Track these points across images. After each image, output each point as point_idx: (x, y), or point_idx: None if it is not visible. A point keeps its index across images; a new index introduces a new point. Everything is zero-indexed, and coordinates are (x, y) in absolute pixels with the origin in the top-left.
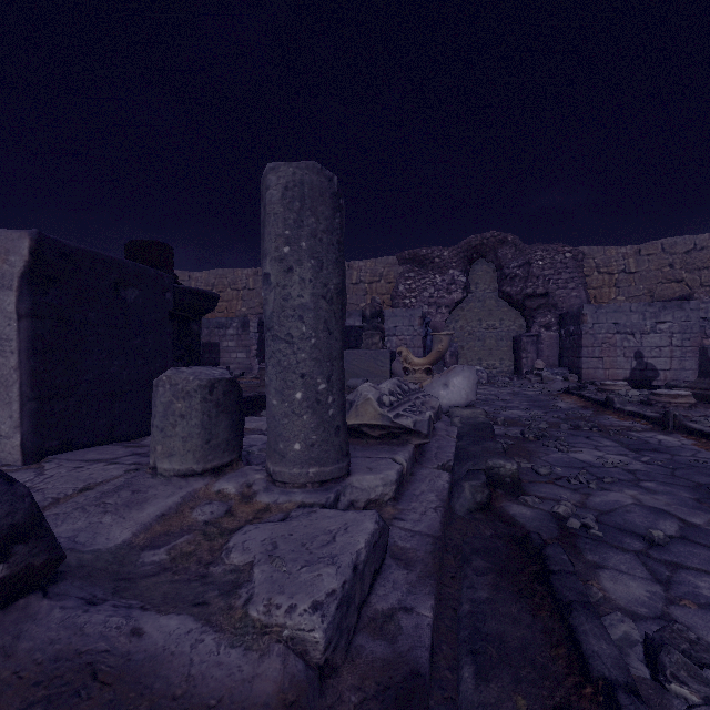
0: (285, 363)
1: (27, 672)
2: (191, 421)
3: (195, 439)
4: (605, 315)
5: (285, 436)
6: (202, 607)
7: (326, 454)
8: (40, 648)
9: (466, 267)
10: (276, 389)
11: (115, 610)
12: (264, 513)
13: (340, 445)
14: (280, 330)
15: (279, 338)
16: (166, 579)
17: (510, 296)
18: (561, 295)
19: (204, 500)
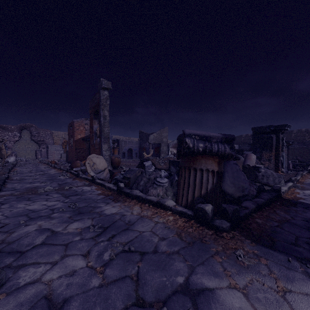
0: None
1: None
2: None
3: None
4: (53, 147)
5: None
6: None
7: None
8: None
9: (20, 131)
10: None
11: None
12: None
13: None
14: None
15: None
16: None
17: (34, 140)
18: (47, 141)
19: None
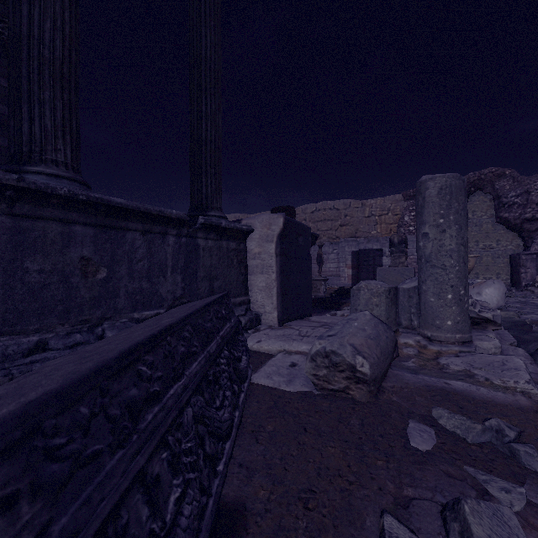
0: (441, 279)
1: (421, 388)
2: (381, 308)
3: (383, 317)
4: None
5: (441, 317)
6: (463, 380)
7: (465, 328)
8: (416, 382)
9: None
10: (433, 293)
11: (428, 377)
12: (440, 354)
13: (469, 324)
14: (437, 262)
15: (436, 267)
16: (429, 371)
17: (508, 221)
18: None
19: (402, 346)
